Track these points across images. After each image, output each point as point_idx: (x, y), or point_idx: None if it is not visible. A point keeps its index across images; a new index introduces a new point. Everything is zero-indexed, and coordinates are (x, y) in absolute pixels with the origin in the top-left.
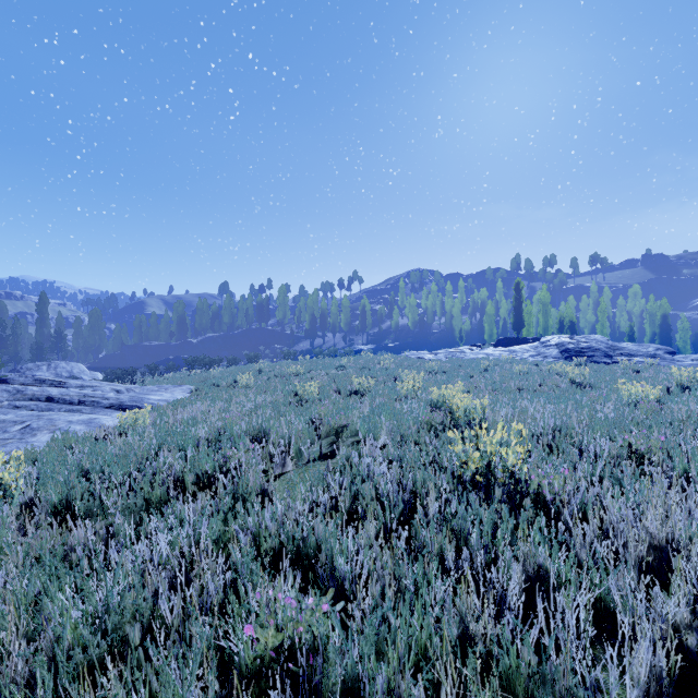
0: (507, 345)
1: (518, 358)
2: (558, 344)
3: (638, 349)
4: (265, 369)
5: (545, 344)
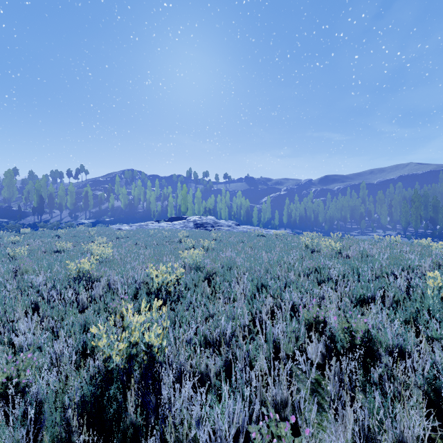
0: (174, 220)
1: (175, 228)
2: (194, 220)
3: (225, 223)
4: None
5: (189, 220)
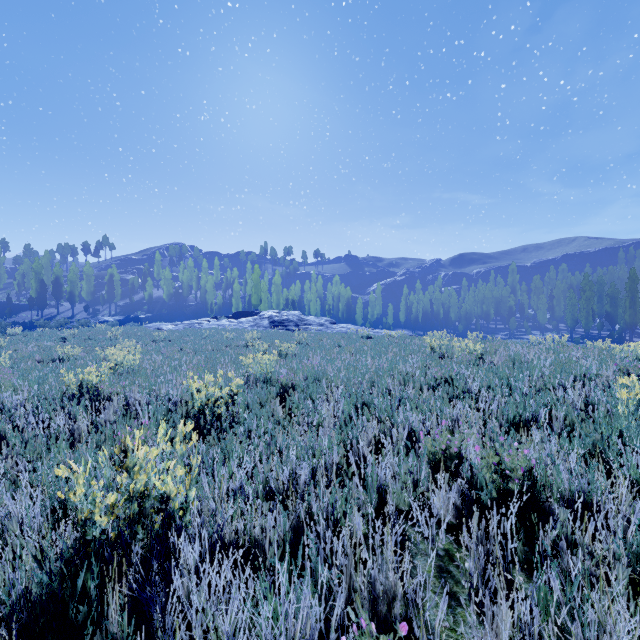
0: (241, 317)
1: (241, 327)
2: (270, 317)
3: (316, 321)
4: None
5: (262, 316)
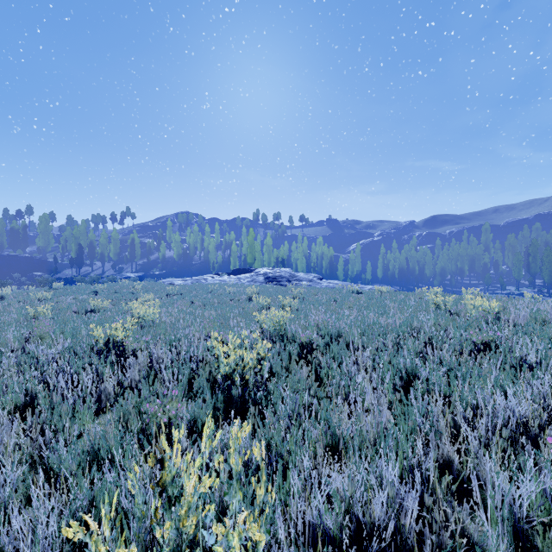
0: (239, 273)
1: (240, 283)
2: (264, 273)
3: (305, 277)
4: (9, 296)
5: (258, 273)
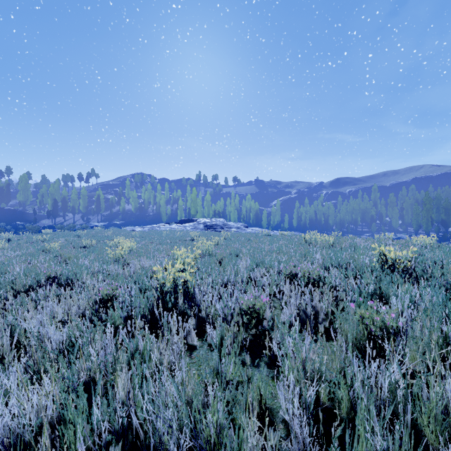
0: (184, 223)
1: (185, 229)
2: (204, 222)
3: (234, 225)
4: (14, 238)
5: (199, 222)
